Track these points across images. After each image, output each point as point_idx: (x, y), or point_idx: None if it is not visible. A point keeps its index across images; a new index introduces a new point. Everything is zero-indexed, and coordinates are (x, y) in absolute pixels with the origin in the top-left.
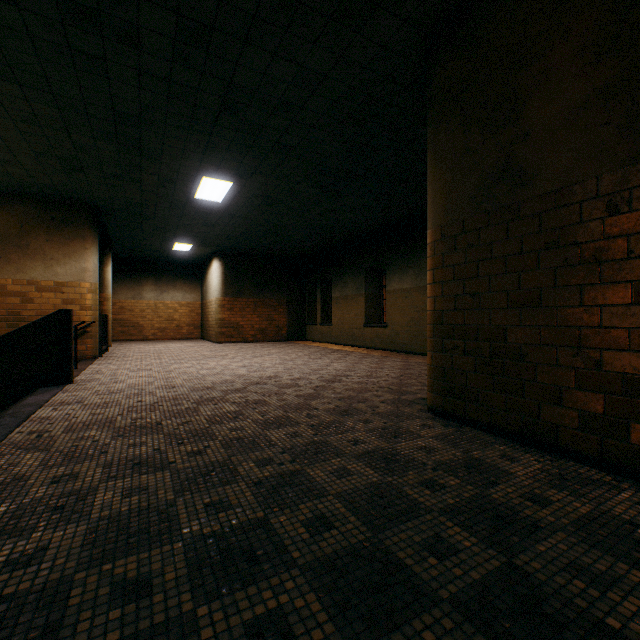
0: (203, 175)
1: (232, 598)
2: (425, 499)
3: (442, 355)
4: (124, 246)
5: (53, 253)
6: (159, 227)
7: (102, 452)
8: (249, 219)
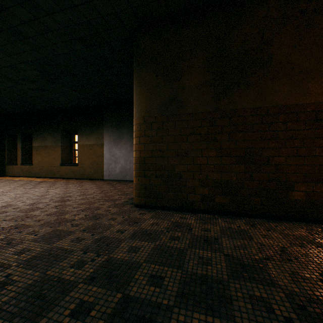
0: None
1: None
2: (179, 245)
3: (145, 178)
4: None
5: None
6: None
7: None
8: None
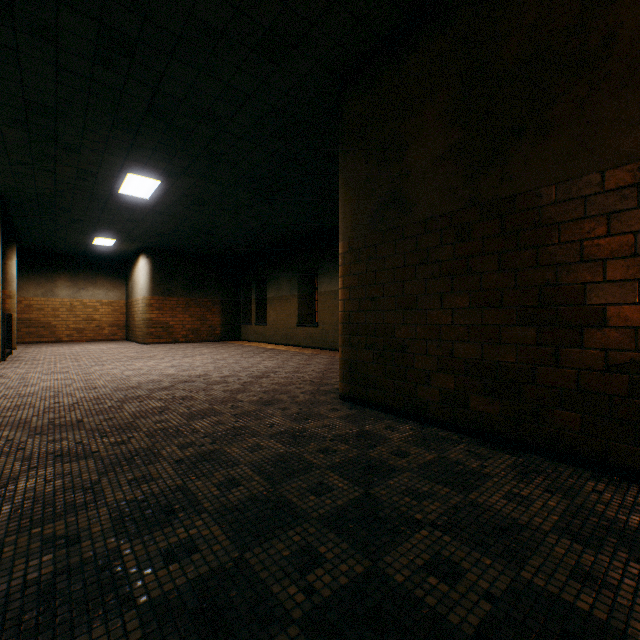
0: (128, 171)
1: (151, 536)
2: (319, 460)
3: (350, 349)
4: (32, 238)
5: None
6: (76, 220)
7: (19, 449)
8: (179, 217)
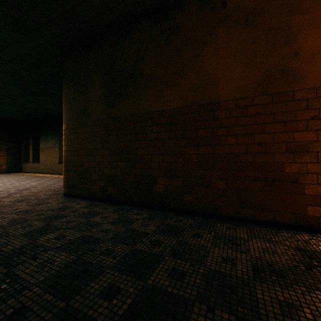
0: None
1: None
2: (34, 218)
3: (67, 173)
4: None
5: None
6: None
7: None
8: None
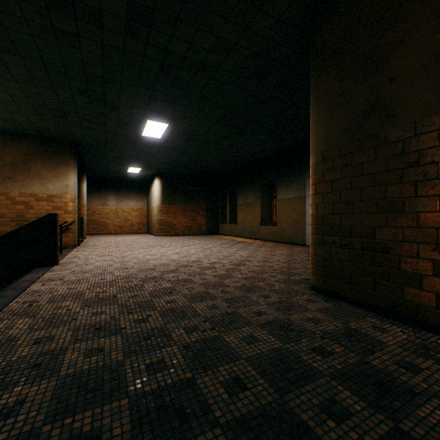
0: (148, 119)
1: None
2: (318, 364)
3: (323, 248)
4: (95, 170)
5: (46, 175)
6: (118, 156)
7: (73, 319)
8: (179, 150)
